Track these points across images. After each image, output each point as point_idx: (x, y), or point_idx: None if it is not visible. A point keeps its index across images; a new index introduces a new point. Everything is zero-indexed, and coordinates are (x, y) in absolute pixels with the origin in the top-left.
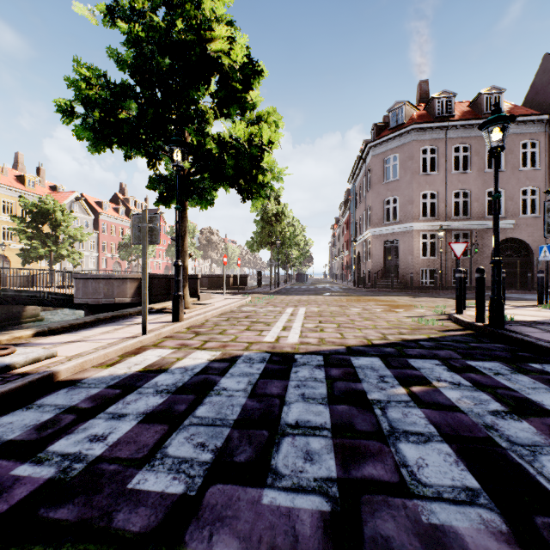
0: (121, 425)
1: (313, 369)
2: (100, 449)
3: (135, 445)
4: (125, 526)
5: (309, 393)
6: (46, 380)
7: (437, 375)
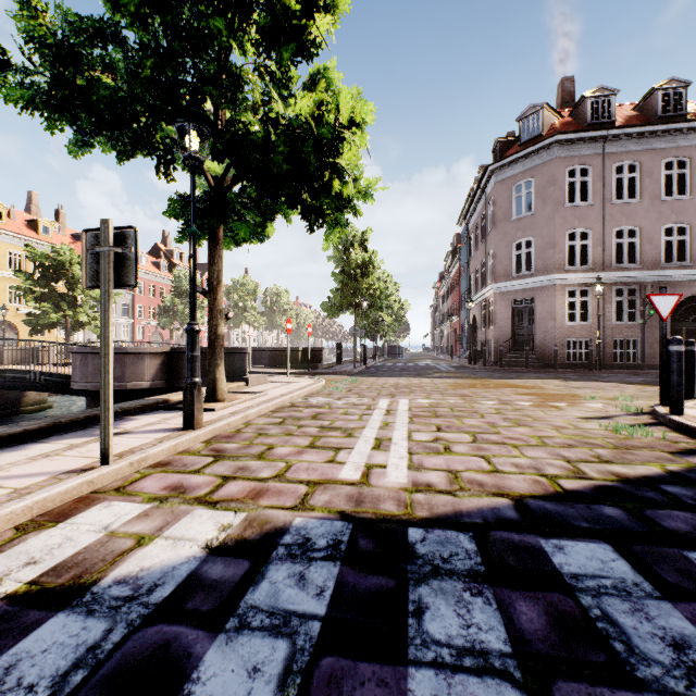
0: None
1: (463, 595)
2: None
3: None
4: None
5: None
6: None
7: None
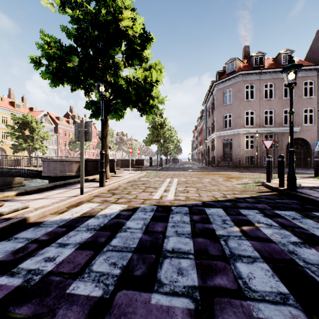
0: (65, 251)
1: (182, 215)
2: (51, 266)
3: (72, 264)
4: (63, 318)
5: (180, 230)
6: (21, 222)
7: (258, 220)
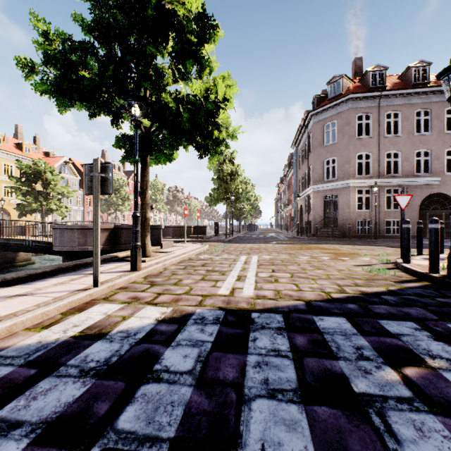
0: None
1: (274, 334)
2: None
3: None
4: None
5: (274, 378)
6: None
7: (426, 347)
